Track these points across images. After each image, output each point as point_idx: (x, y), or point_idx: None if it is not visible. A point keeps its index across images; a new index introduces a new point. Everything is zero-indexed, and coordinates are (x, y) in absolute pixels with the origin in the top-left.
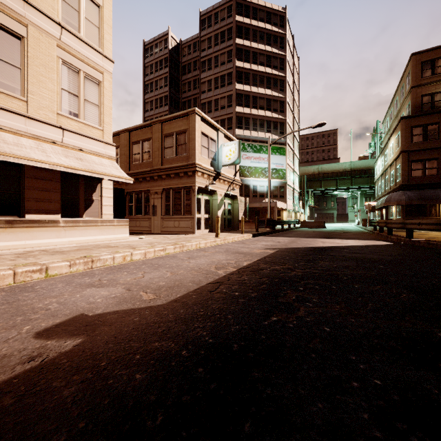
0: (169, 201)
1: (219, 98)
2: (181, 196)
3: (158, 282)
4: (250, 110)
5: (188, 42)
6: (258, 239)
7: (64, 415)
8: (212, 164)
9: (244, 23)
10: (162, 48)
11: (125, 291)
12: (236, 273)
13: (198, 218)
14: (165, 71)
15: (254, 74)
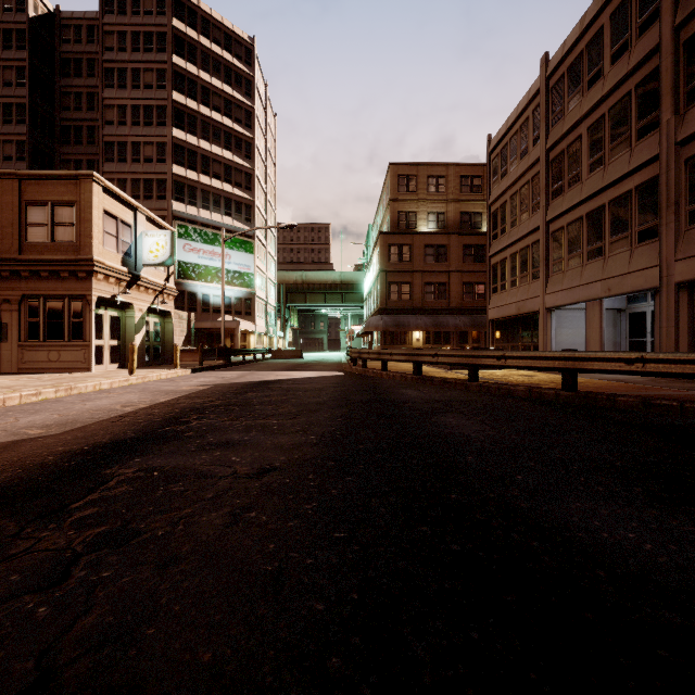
0: (36, 317)
1: (141, 143)
2: (64, 309)
3: (44, 422)
4: (198, 176)
5: (75, 19)
6: (197, 375)
7: (3, 472)
8: (125, 261)
9: (188, 35)
10: (12, 8)
11: (0, 432)
12: (147, 409)
13: (99, 345)
14: (19, 55)
15: (205, 122)
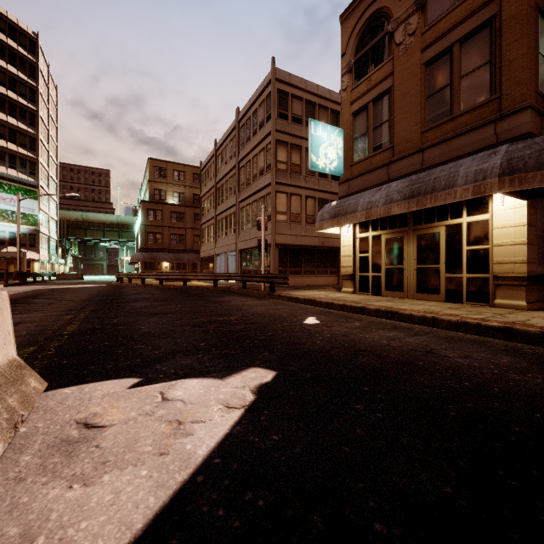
0: None
1: None
2: None
3: None
4: None
5: None
6: (13, 287)
7: None
8: None
9: None
10: None
11: None
12: (18, 293)
13: None
14: None
15: None
